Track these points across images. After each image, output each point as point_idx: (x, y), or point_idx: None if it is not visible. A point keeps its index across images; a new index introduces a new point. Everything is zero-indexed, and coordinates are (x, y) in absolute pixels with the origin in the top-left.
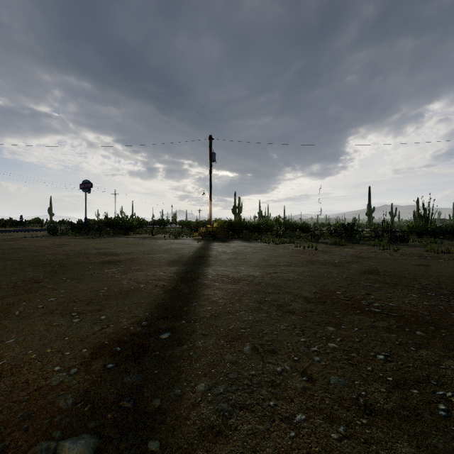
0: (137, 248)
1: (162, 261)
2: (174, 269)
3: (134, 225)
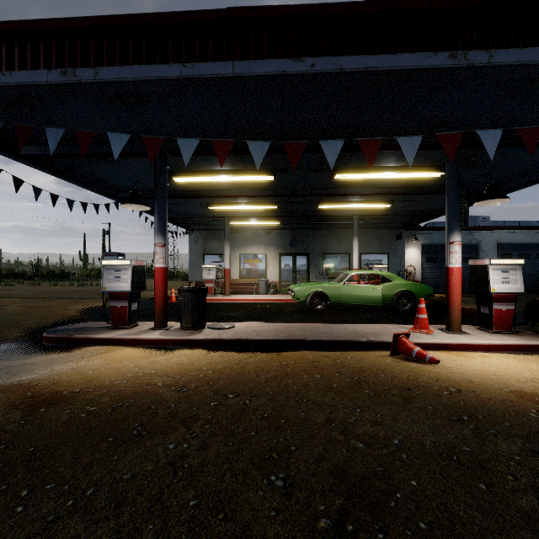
0: None
1: None
2: None
3: None
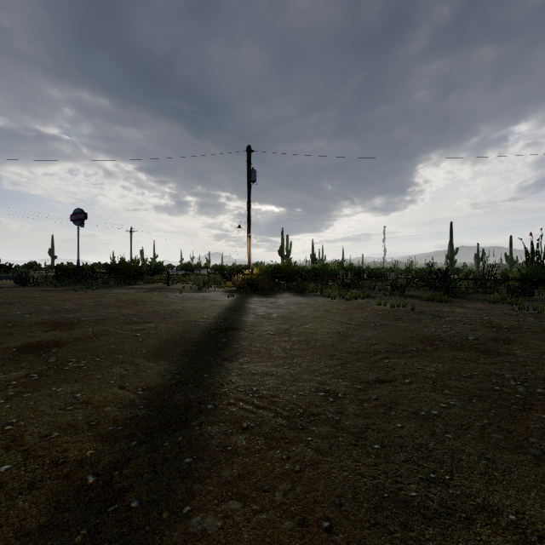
0: (125, 310)
1: (147, 341)
2: (154, 374)
3: (144, 270)
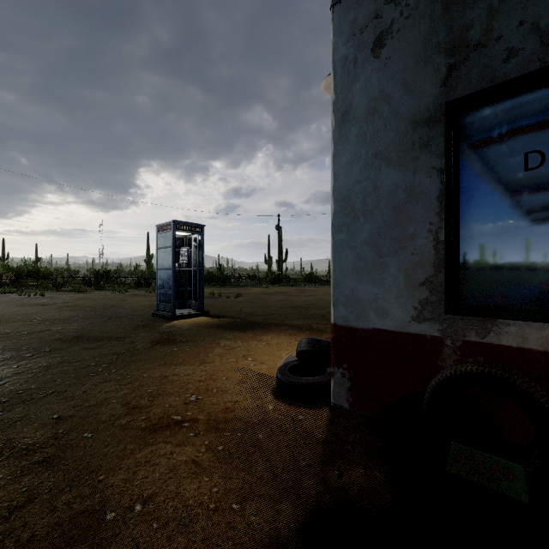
0: None
1: None
2: None
3: None
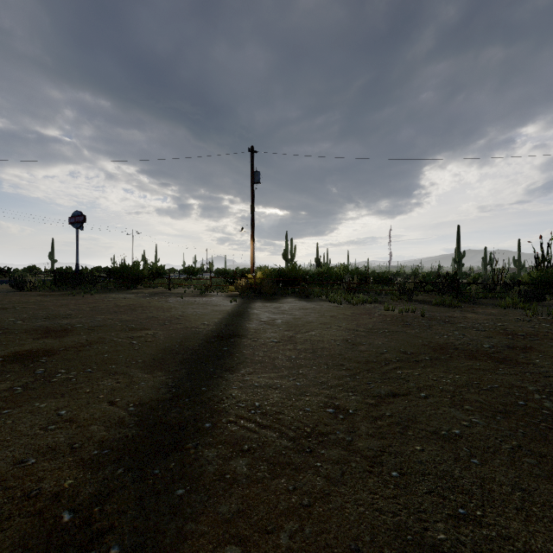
0: (122, 315)
1: (144, 350)
2: (148, 387)
3: (144, 274)
